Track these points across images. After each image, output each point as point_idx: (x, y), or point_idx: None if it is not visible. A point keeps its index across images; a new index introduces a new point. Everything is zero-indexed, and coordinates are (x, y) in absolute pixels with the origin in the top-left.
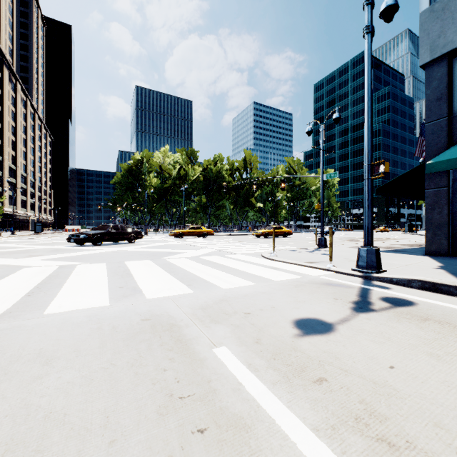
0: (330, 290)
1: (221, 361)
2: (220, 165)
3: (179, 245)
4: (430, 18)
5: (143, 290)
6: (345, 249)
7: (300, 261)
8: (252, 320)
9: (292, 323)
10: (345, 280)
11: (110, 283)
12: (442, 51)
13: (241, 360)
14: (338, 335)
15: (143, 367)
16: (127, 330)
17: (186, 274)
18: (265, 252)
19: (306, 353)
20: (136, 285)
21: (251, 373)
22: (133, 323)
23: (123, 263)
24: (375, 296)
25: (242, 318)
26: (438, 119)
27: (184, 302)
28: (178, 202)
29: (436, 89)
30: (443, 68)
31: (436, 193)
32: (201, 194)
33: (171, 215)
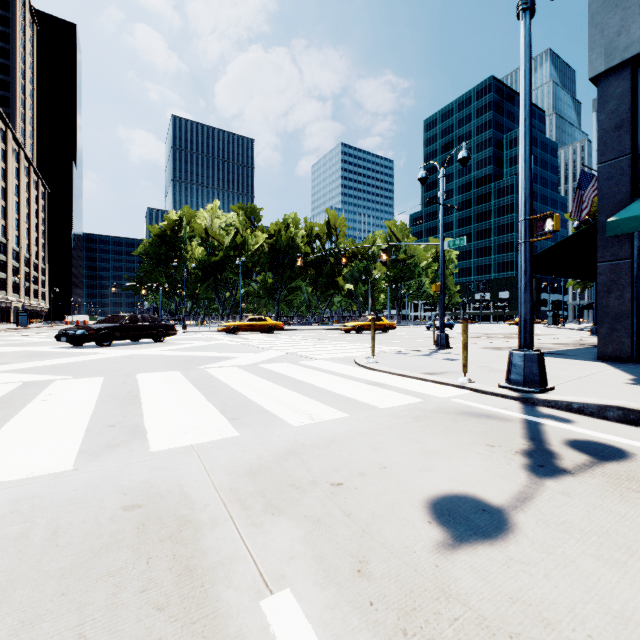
0: (475, 427)
1: None
2: (293, 230)
3: (231, 346)
4: (606, 6)
5: (148, 431)
6: (476, 351)
7: (415, 372)
8: (346, 504)
9: (425, 510)
10: (494, 405)
11: (95, 416)
12: (623, 56)
13: None
14: (524, 544)
15: None
16: (82, 540)
17: (233, 397)
18: (359, 356)
19: (473, 605)
20: (140, 420)
21: None
22: (103, 519)
23: (132, 377)
24: (556, 439)
25: (327, 497)
26: (616, 158)
27: (219, 458)
28: (232, 282)
29: (614, 113)
30: (624, 81)
31: (614, 267)
32: (266, 271)
33: (222, 301)
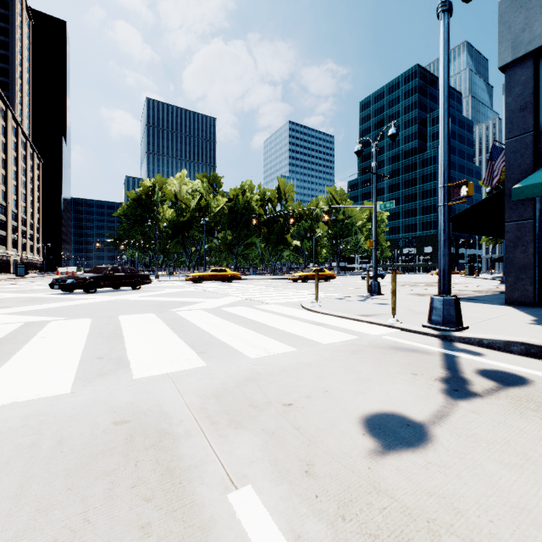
0: (402, 359)
1: (241, 530)
2: (249, 194)
3: (197, 293)
4: (512, 7)
5: (131, 362)
6: (404, 297)
7: (352, 314)
8: (296, 420)
9: (360, 425)
10: (418, 341)
11: (86, 350)
12: (527, 49)
13: (281, 524)
14: (440, 451)
15: None
16: (82, 447)
17: (200, 334)
18: (305, 301)
19: (399, 498)
20: (123, 353)
21: None
22: (97, 432)
23: (115, 319)
24: (469, 368)
25: (279, 414)
26: (521, 134)
27: (190, 384)
28: (197, 239)
29: (519, 97)
30: (528, 70)
31: (519, 226)
32: (226, 229)
33: (188, 254)
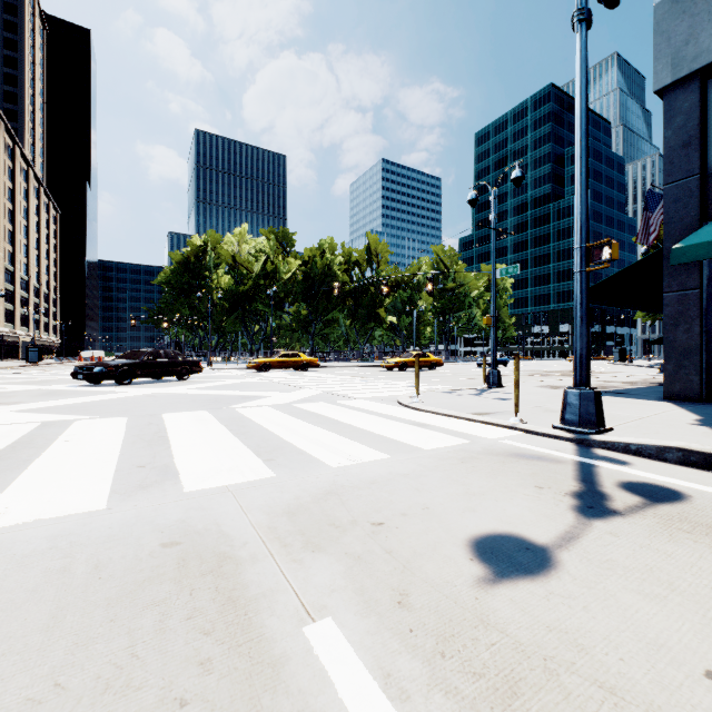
0: (525, 469)
1: (320, 667)
2: (329, 256)
3: (262, 384)
4: (673, 12)
5: (180, 472)
6: (531, 390)
7: (462, 412)
8: (387, 543)
9: (468, 548)
10: (547, 447)
11: (123, 457)
12: (692, 67)
13: (368, 661)
14: (566, 580)
15: (130, 694)
16: (124, 573)
17: (267, 438)
18: (403, 395)
19: (511, 633)
20: (170, 461)
21: (393, 706)
22: (142, 555)
23: (158, 417)
24: (609, 481)
25: (367, 535)
26: (684, 178)
27: (256, 499)
28: (262, 314)
29: (682, 129)
30: (692, 94)
31: (682, 298)
32: (300, 302)
33: (251, 334)
